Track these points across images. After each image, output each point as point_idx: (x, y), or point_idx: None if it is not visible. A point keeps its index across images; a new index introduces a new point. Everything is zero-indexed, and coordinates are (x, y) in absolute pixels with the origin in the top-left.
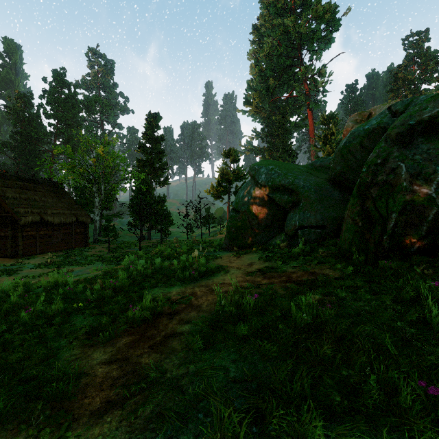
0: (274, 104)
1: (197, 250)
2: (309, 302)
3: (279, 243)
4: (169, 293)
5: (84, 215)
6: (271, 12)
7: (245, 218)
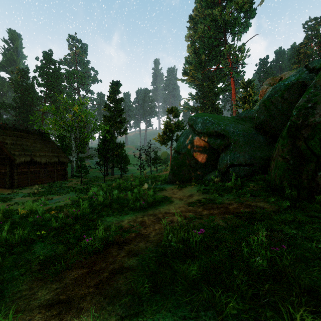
0: (205, 74)
1: (147, 183)
2: (259, 241)
3: (213, 178)
4: (122, 221)
5: (64, 157)
6: (203, 5)
7: (185, 158)
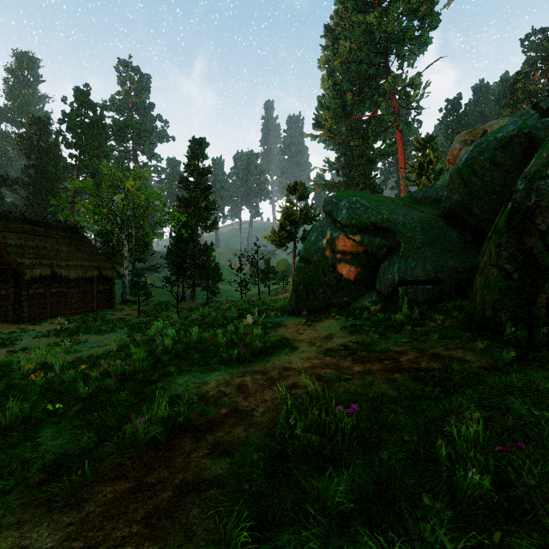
0: (353, 126)
1: (253, 314)
2: (468, 431)
3: (369, 305)
4: (204, 384)
5: (109, 268)
6: (349, 7)
7: (318, 270)
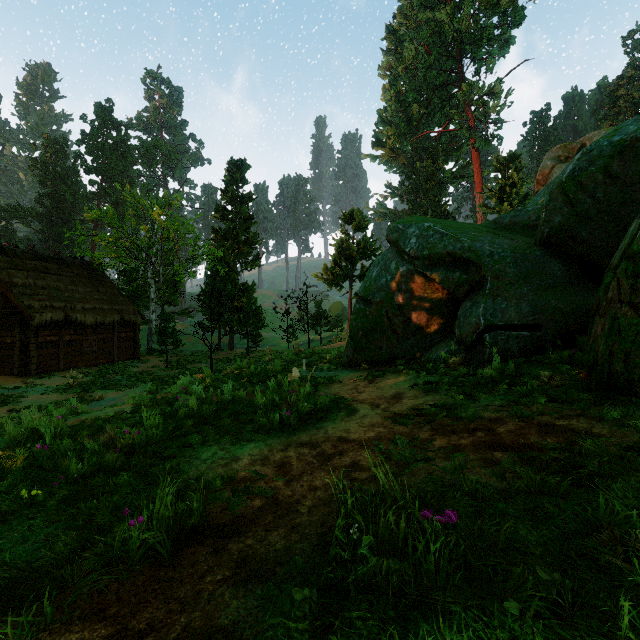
0: (420, 144)
1: (301, 366)
2: None
3: (446, 356)
4: (234, 460)
5: (133, 312)
6: (416, 3)
7: (381, 313)
